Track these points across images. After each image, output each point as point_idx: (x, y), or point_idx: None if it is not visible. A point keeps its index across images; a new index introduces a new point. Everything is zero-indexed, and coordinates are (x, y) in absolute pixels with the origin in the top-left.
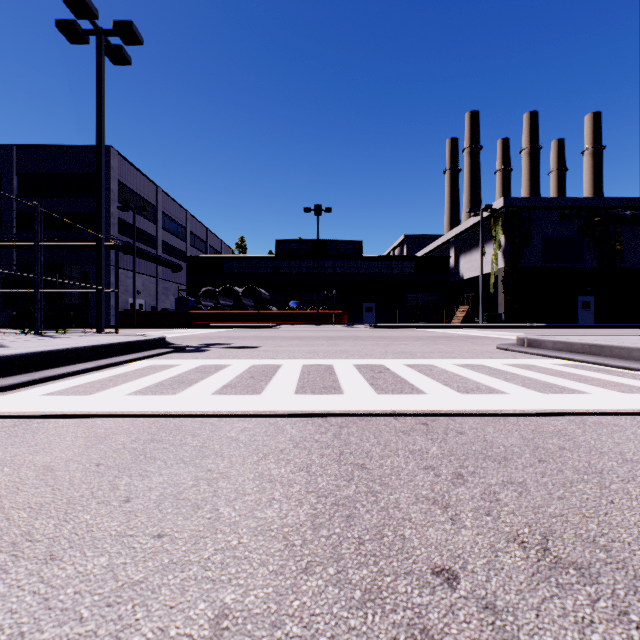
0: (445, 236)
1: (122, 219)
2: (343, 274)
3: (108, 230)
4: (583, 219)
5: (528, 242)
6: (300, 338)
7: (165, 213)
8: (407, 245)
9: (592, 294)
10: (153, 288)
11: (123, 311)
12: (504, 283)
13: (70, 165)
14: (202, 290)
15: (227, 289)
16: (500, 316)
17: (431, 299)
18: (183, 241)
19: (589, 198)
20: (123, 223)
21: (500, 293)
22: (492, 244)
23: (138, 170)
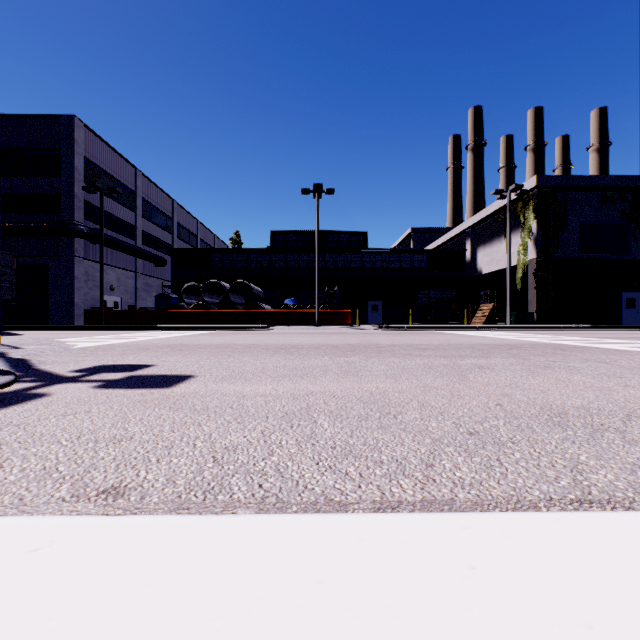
0: (460, 226)
1: (90, 203)
2: (346, 268)
3: (71, 214)
4: (628, 202)
5: (564, 229)
6: (289, 349)
7: (146, 200)
8: (414, 239)
9: (638, 290)
10: (131, 284)
11: (90, 310)
12: (536, 277)
13: (27, 138)
14: (185, 286)
15: (213, 284)
16: (531, 315)
17: (445, 297)
18: (169, 233)
19: (637, 176)
20: (92, 207)
21: (531, 289)
22: (519, 232)
23: (111, 148)
